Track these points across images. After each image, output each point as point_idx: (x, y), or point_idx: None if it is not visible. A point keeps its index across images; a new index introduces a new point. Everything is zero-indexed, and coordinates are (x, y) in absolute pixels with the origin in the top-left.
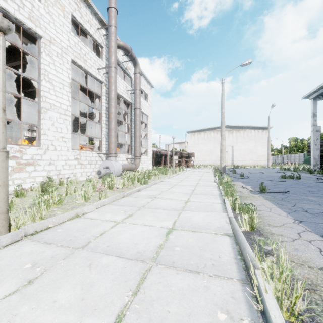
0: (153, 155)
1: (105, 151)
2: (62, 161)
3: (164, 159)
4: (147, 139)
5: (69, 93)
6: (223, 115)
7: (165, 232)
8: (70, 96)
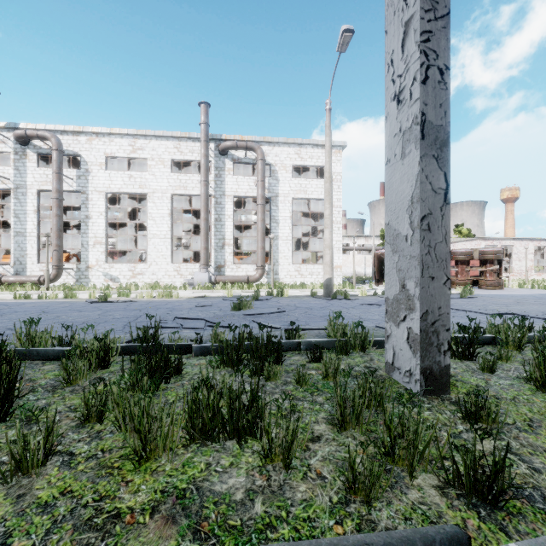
0: (375, 261)
1: (214, 262)
2: (163, 272)
3: None
4: None
5: (169, 221)
6: (325, 178)
7: None
8: (170, 223)
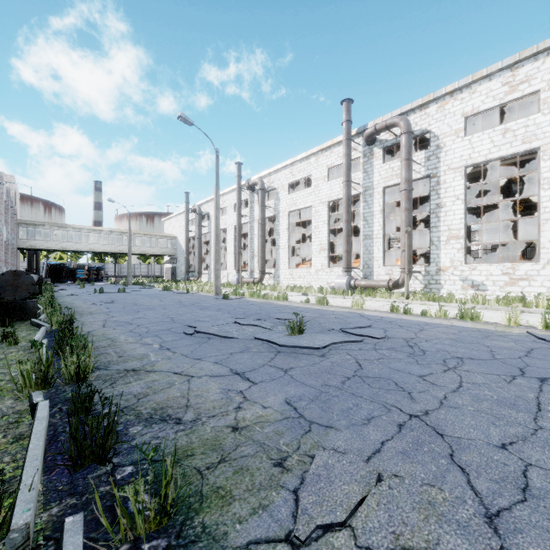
0: None
1: None
2: None
3: None
4: None
5: None
6: None
7: None
8: None
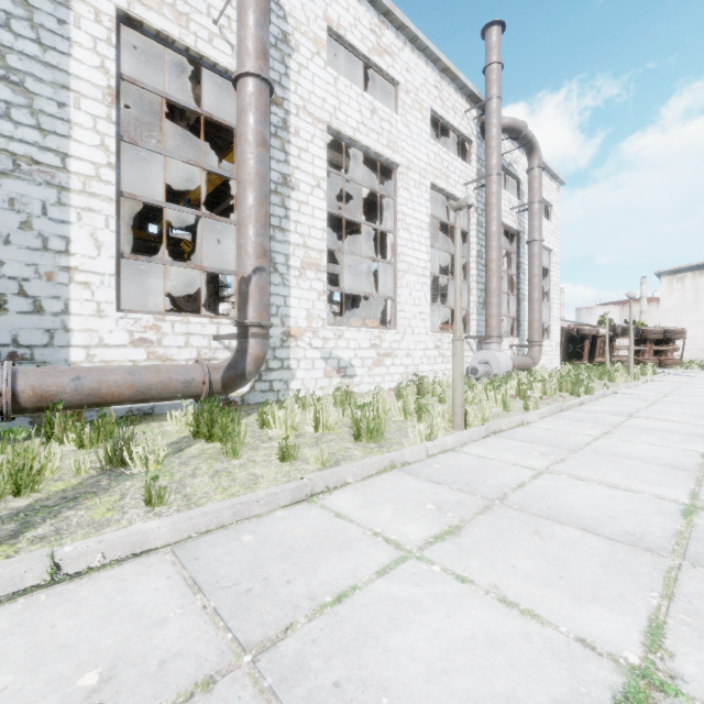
0: (561, 338)
1: (475, 333)
2: (420, 350)
3: (589, 347)
4: (549, 302)
5: (428, 239)
6: None
7: (697, 455)
8: (429, 244)
